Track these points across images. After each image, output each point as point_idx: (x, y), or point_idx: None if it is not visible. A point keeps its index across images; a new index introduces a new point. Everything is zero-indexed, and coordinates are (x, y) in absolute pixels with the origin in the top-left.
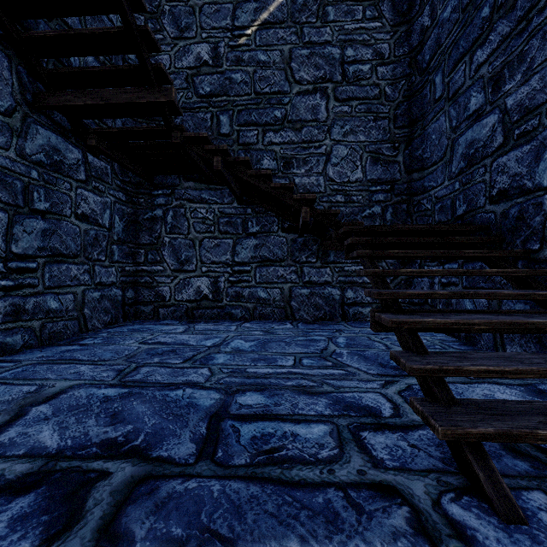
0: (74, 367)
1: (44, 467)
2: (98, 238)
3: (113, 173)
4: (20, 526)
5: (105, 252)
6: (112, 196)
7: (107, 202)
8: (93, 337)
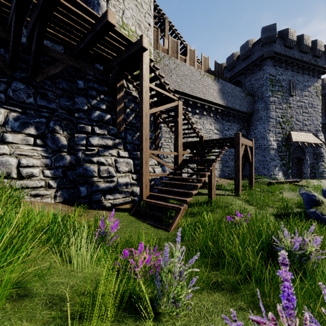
0: None
1: None
2: None
3: None
4: None
5: None
6: None
7: None
8: None
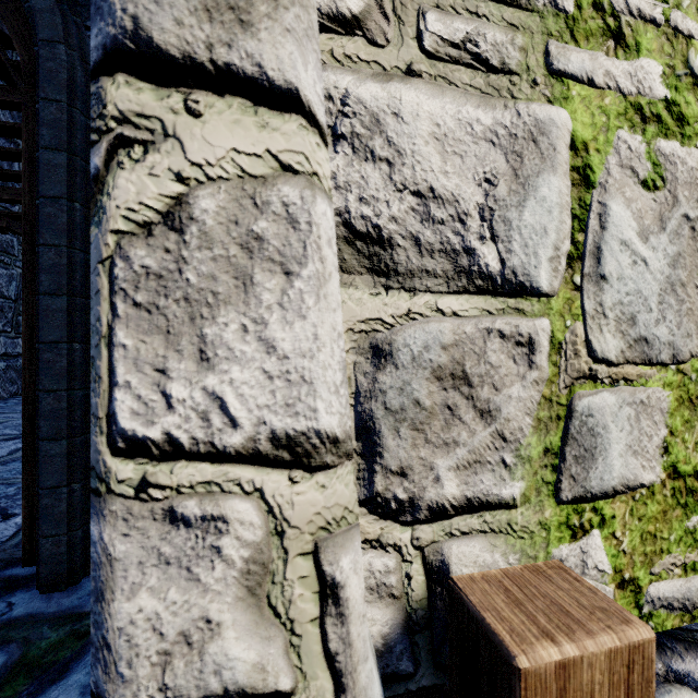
0: (2, 415)
1: (17, 436)
2: (4, 310)
3: (19, 245)
4: (20, 443)
5: (11, 323)
6: (18, 267)
7: (13, 275)
8: (3, 402)
